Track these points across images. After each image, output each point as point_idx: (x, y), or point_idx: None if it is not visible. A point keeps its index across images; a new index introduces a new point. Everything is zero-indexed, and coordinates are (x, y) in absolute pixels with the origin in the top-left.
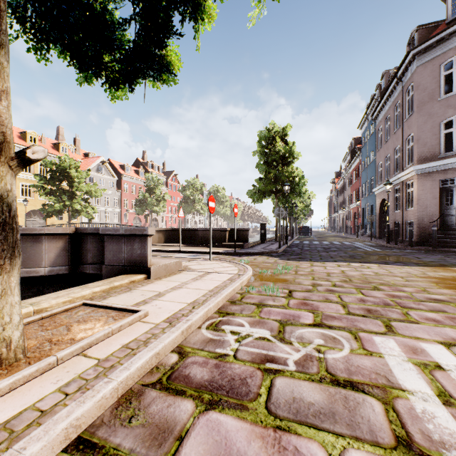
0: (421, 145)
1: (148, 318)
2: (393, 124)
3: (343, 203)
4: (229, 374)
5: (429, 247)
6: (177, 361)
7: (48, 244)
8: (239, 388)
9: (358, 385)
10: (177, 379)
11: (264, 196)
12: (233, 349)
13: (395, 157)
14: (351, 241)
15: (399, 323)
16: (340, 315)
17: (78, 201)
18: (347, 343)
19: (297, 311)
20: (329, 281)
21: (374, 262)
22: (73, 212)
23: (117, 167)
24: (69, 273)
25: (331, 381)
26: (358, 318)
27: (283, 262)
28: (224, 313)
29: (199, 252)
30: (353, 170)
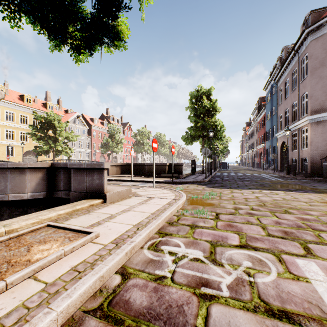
0: (313, 101)
1: (98, 239)
2: (291, 85)
3: (251, 145)
4: (167, 300)
5: (321, 178)
6: (120, 283)
7: (30, 175)
8: (176, 318)
9: (294, 317)
10: (117, 305)
11: (194, 139)
12: (170, 271)
13: (292, 110)
14: (259, 173)
15: (315, 245)
16: (261, 236)
17: (59, 144)
18: (273, 265)
19: (224, 232)
20: (247, 205)
21: (280, 189)
22: (56, 152)
23: (88, 119)
24: (46, 197)
25: (266, 311)
26: (278, 239)
27: (209, 189)
28: (163, 233)
29: (145, 181)
30: (259, 121)
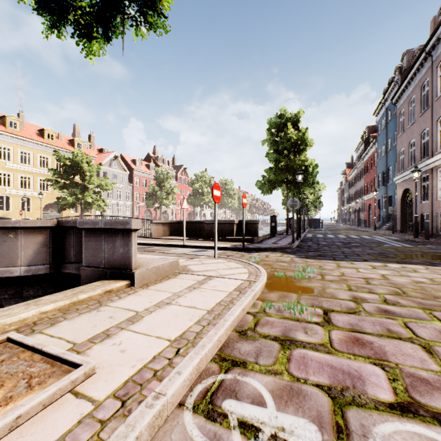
0: None
1: (90, 383)
2: (419, 105)
3: (355, 195)
4: None
5: None
6: None
7: (24, 239)
8: None
9: None
10: None
11: (274, 186)
12: None
13: (421, 142)
14: (370, 235)
15: None
16: (435, 376)
17: (89, 195)
18: None
19: (351, 359)
20: (374, 292)
21: (416, 262)
22: (85, 205)
23: (129, 161)
24: (50, 273)
25: None
26: None
27: (301, 261)
28: (229, 360)
29: (204, 247)
30: (367, 160)
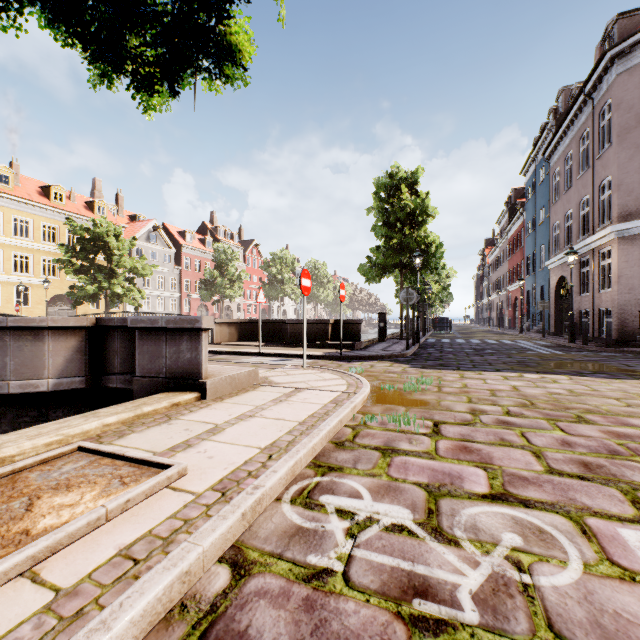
0: (624, 194)
1: (185, 481)
2: (578, 164)
3: (497, 284)
4: (335, 632)
5: (639, 349)
6: (227, 588)
7: (53, 343)
8: None
9: None
10: None
11: (384, 272)
12: (342, 556)
13: (580, 214)
14: (513, 339)
15: None
16: (535, 474)
17: (118, 282)
18: (570, 544)
19: (455, 464)
20: (497, 404)
21: (560, 372)
22: (112, 298)
23: (176, 234)
24: (86, 387)
25: None
26: (572, 481)
27: (416, 371)
28: (325, 466)
29: (287, 355)
30: (512, 236)
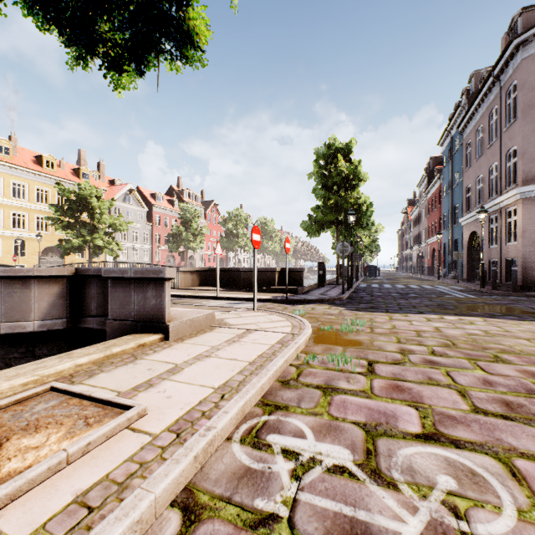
0: (528, 161)
1: (144, 422)
2: (487, 136)
3: (417, 237)
4: None
5: None
6: None
7: (38, 290)
8: None
9: None
10: None
11: (323, 228)
12: (287, 500)
13: (489, 178)
14: (432, 285)
15: None
16: (463, 414)
17: (99, 236)
18: (502, 487)
19: (389, 402)
20: (423, 344)
21: (475, 314)
22: (94, 249)
23: (148, 196)
24: (67, 328)
25: None
26: (497, 421)
27: (350, 314)
28: (272, 405)
29: (240, 299)
30: (431, 197)
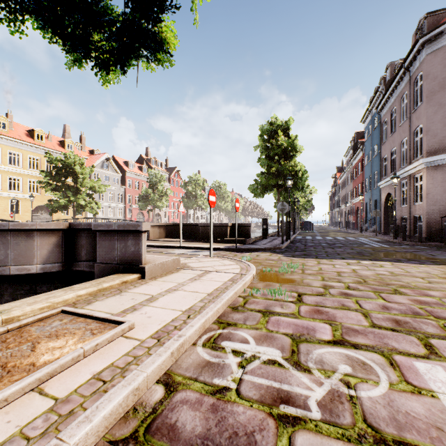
0: (431, 137)
1: (133, 332)
2: (400, 116)
3: (344, 198)
4: (231, 424)
5: (441, 243)
6: (162, 399)
7: (40, 240)
8: None
9: None
10: (158, 432)
11: (266, 190)
12: (235, 379)
13: (401, 150)
14: (355, 237)
15: (440, 340)
16: (363, 328)
17: (82, 197)
18: (382, 371)
19: (311, 321)
20: (341, 282)
21: (386, 260)
22: (77, 208)
23: (121, 163)
24: (62, 270)
25: (376, 442)
26: (387, 332)
27: (287, 259)
28: (225, 323)
29: (199, 248)
30: (355, 165)
